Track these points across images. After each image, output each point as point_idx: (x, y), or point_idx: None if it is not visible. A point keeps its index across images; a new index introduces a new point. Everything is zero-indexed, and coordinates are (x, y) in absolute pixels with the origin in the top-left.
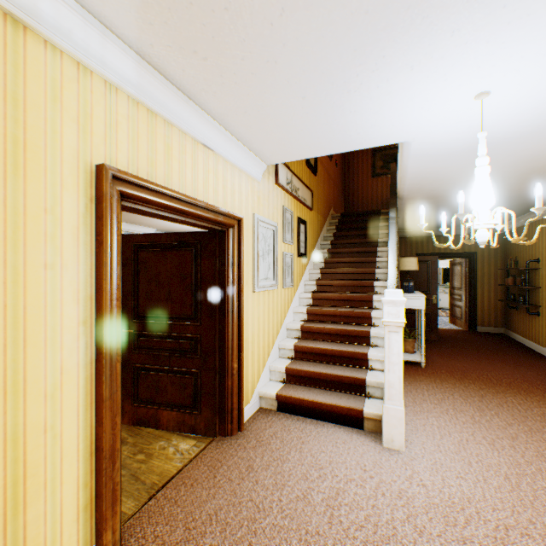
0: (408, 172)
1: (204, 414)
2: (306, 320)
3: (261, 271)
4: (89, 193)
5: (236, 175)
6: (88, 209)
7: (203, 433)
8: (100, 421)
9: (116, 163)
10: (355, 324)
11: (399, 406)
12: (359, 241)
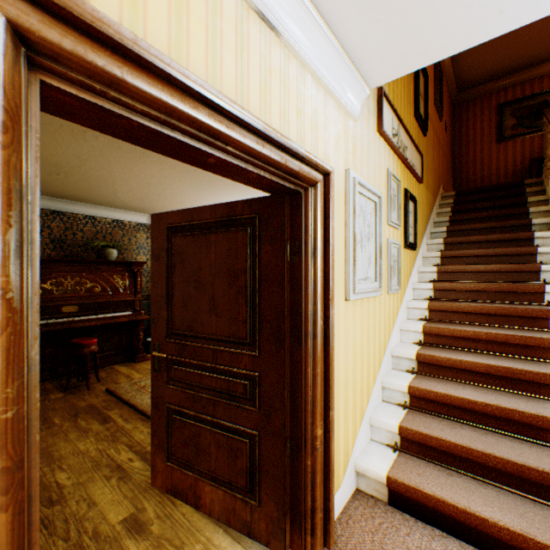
0: None
1: (265, 508)
2: (422, 343)
3: (358, 267)
4: None
5: (320, 97)
6: None
7: (263, 541)
8: None
9: None
10: (518, 357)
11: None
12: (496, 225)
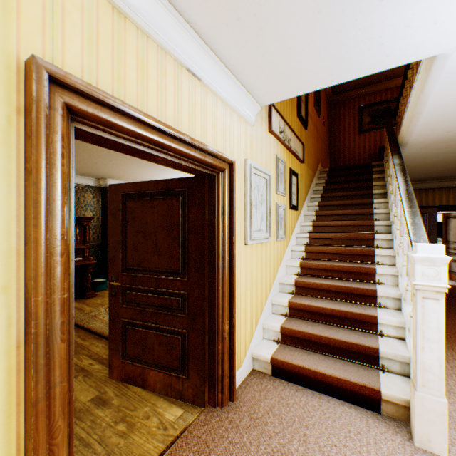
0: (426, 106)
1: (191, 379)
2: (300, 274)
3: (254, 222)
4: (13, 99)
5: (227, 114)
6: (11, 123)
7: (191, 401)
8: (29, 431)
9: (62, 66)
10: (355, 280)
11: (439, 397)
12: (352, 194)
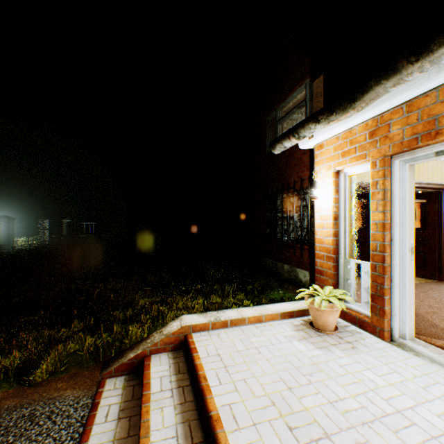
0: None
1: (427, 270)
2: None
3: None
4: None
5: None
6: None
7: (427, 278)
8: None
9: None
10: None
11: None
12: None
